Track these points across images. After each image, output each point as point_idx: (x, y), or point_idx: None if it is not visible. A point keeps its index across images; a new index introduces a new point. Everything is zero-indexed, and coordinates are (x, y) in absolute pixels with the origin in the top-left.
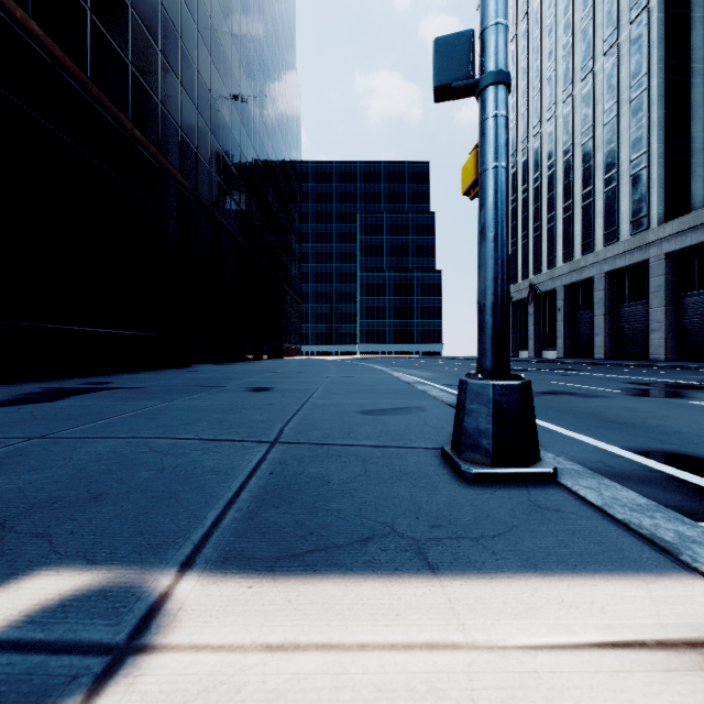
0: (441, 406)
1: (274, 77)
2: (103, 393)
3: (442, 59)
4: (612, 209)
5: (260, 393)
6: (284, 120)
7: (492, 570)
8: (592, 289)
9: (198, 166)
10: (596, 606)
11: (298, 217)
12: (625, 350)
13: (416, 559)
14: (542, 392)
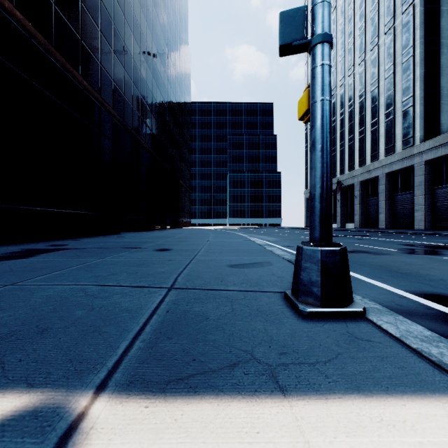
0: (283, 261)
1: (174, 48)
2: (60, 252)
3: (285, 26)
4: (390, 133)
5: (163, 252)
6: (180, 76)
7: (326, 391)
8: (377, 184)
9: (125, 105)
10: (408, 424)
11: (189, 138)
12: (398, 223)
13: (270, 381)
14: (348, 251)
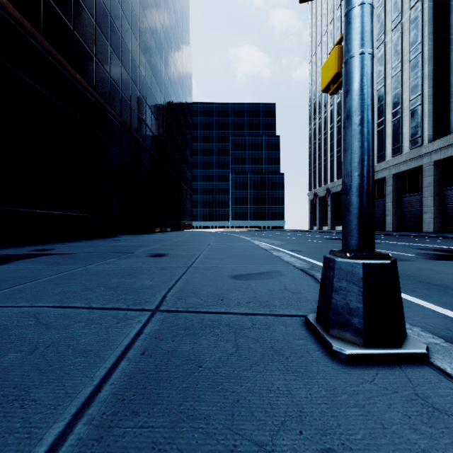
0: (295, 270)
1: (174, 45)
2: (40, 258)
3: None
4: (397, 132)
5: (157, 258)
6: (181, 74)
7: None
8: (384, 185)
9: (122, 101)
10: None
11: (191, 138)
12: (406, 225)
13: None
14: None
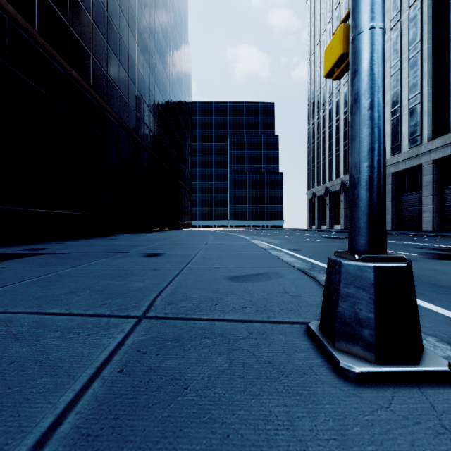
0: (294, 271)
1: (173, 44)
2: (31, 258)
3: None
4: (396, 131)
5: (151, 258)
6: (180, 73)
7: None
8: None
9: (119, 99)
10: None
11: (189, 137)
12: (405, 224)
13: None
14: None
